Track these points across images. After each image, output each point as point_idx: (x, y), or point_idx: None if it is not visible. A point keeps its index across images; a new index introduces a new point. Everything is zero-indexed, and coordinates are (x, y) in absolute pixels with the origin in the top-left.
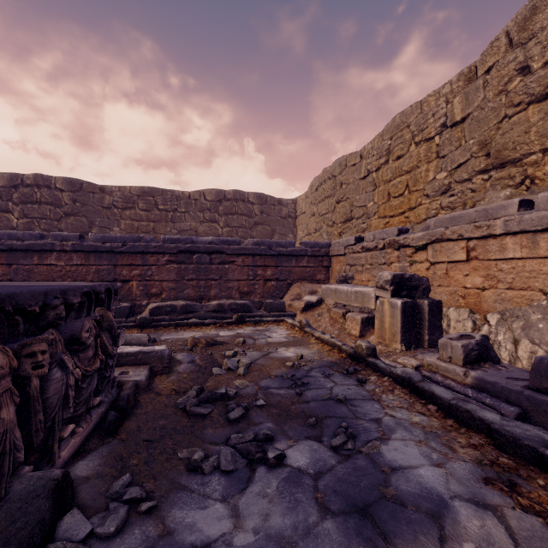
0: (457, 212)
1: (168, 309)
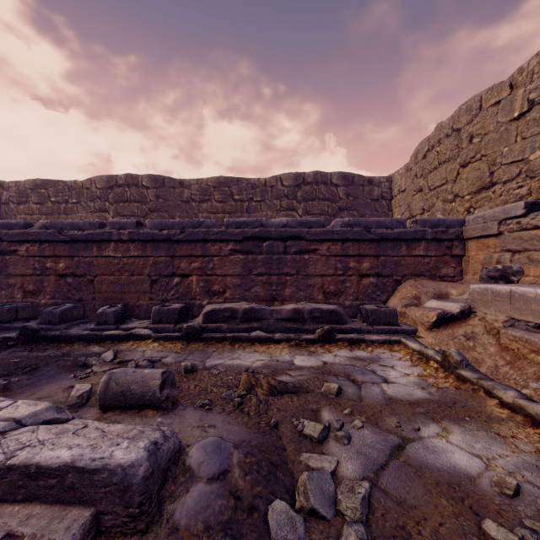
0: None
1: (226, 314)
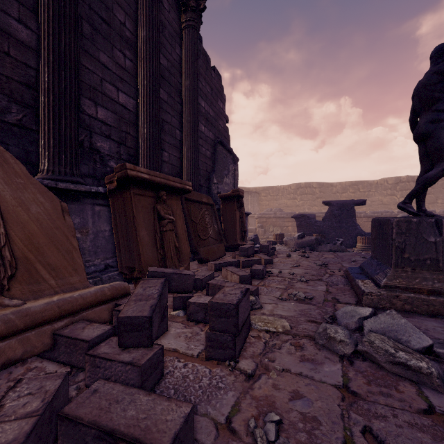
0: None
1: None
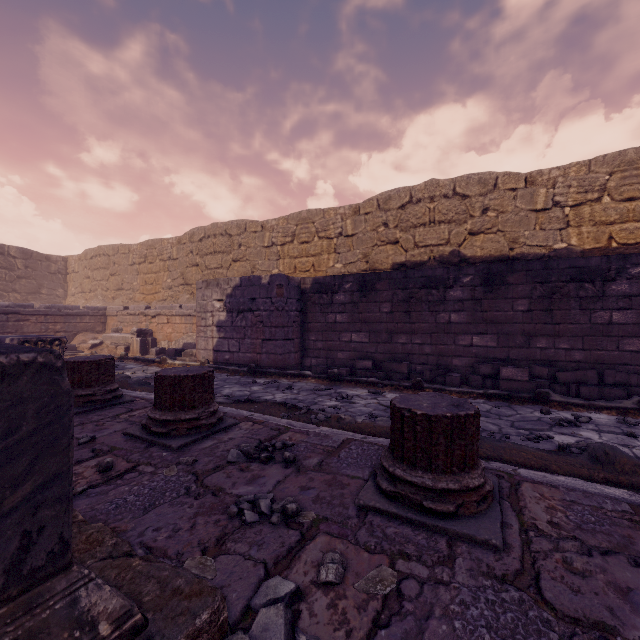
0: (165, 305)
1: None
